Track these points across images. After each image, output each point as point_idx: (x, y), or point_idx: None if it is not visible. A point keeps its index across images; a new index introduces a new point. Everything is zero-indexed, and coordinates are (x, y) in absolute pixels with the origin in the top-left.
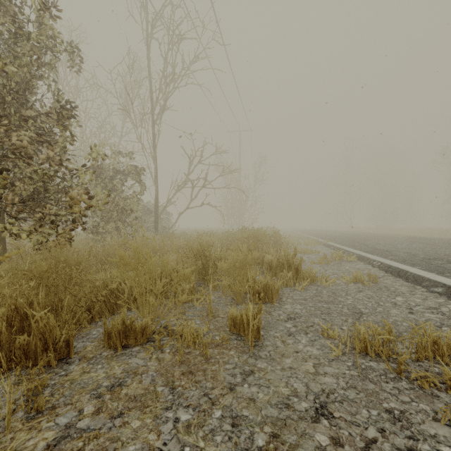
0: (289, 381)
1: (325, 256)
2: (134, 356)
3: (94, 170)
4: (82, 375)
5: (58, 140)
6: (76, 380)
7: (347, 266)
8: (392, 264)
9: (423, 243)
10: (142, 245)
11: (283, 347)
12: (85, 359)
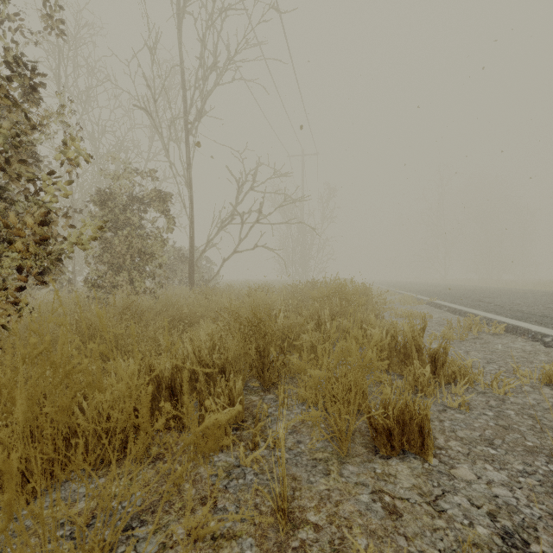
0: None
1: (450, 325)
2: None
3: (99, 195)
4: None
5: None
6: None
7: (497, 343)
8: None
9: None
10: (163, 307)
11: None
12: None
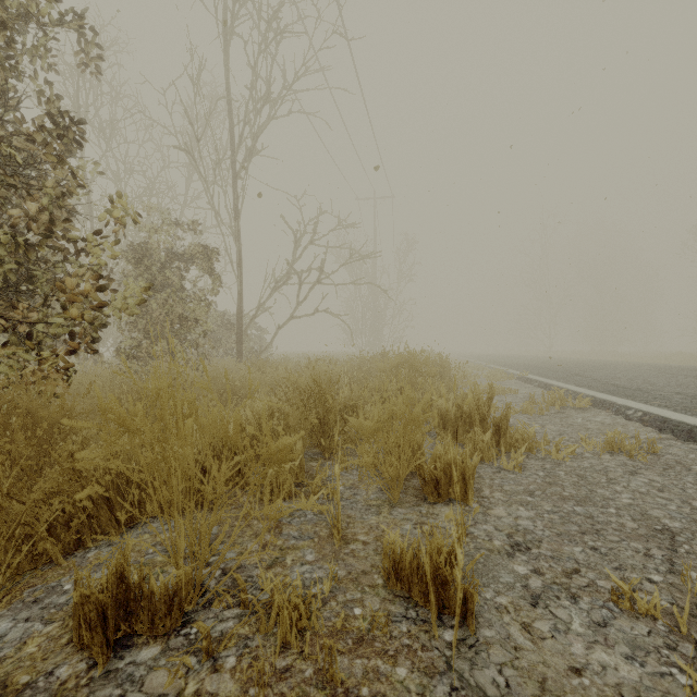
0: None
1: (533, 400)
2: (135, 687)
3: (133, 251)
4: None
5: (46, 183)
6: None
7: (578, 417)
8: (670, 416)
9: (693, 376)
10: (211, 380)
11: (533, 648)
12: (3, 693)
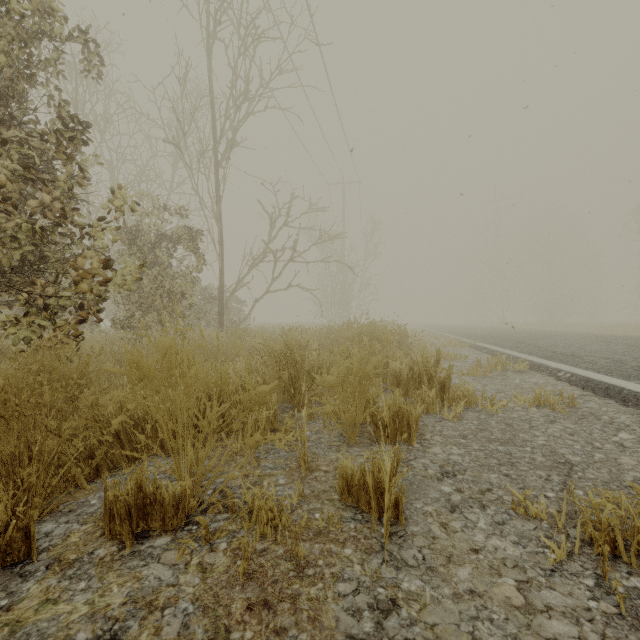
0: (476, 631)
1: (479, 364)
2: (155, 560)
3: (127, 233)
4: (40, 611)
5: (58, 177)
6: (24, 623)
7: (516, 378)
8: (592, 376)
9: (624, 344)
10: (197, 346)
11: (446, 537)
12: (59, 564)
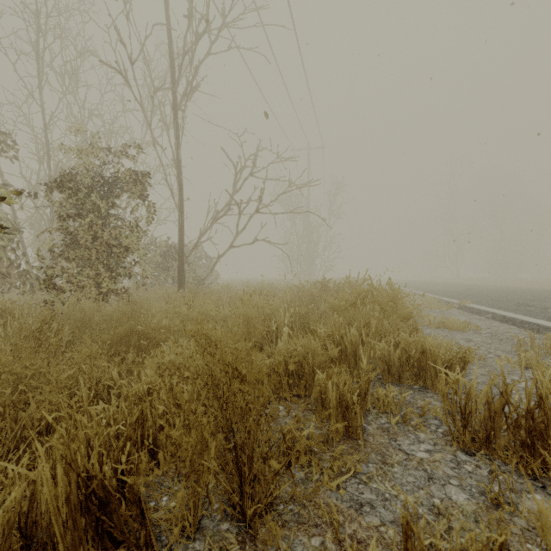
0: None
1: (522, 344)
2: None
3: (61, 176)
4: None
5: None
6: None
7: None
8: None
9: None
10: (121, 317)
11: None
12: None
